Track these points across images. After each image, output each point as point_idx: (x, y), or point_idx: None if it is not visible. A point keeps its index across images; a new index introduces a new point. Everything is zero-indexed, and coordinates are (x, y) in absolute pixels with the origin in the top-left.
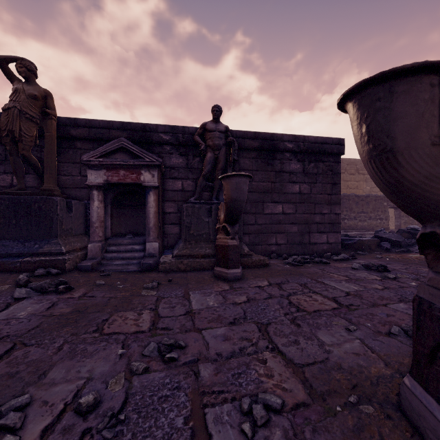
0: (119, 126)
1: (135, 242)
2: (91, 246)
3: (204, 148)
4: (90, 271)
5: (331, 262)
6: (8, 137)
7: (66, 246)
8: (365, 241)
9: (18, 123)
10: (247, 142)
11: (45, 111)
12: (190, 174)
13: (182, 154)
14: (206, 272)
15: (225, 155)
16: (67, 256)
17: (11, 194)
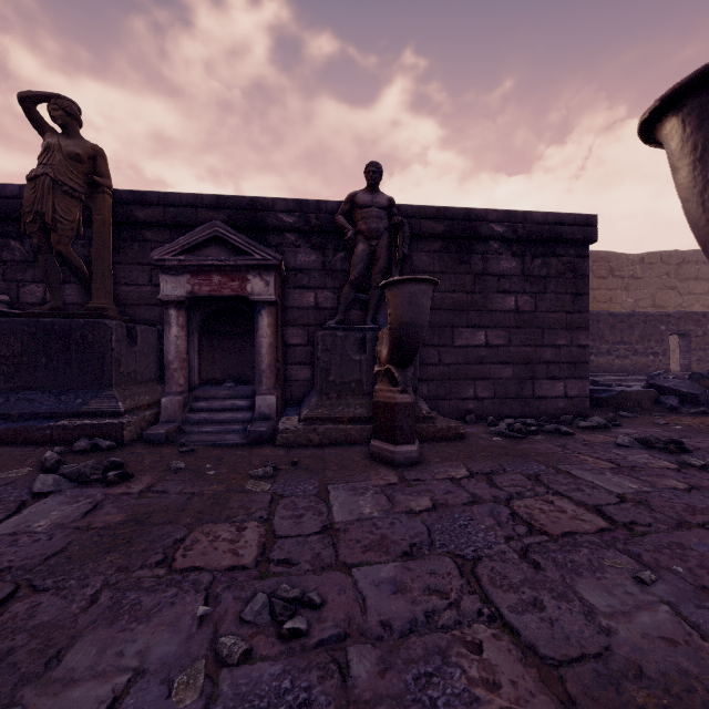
0: (212, 203)
1: (237, 394)
2: (165, 401)
3: (352, 236)
4: (163, 444)
5: (576, 431)
6: (36, 224)
7: (125, 401)
8: (632, 394)
9: (50, 200)
10: (426, 225)
11: (94, 179)
12: (329, 280)
13: (315, 247)
14: (356, 448)
15: (387, 247)
16: (127, 419)
17: (40, 316)
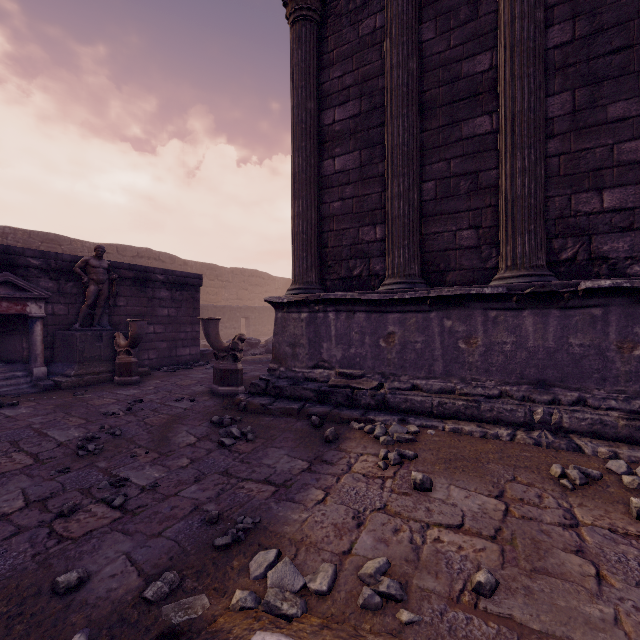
0: None
1: (12, 369)
2: None
3: (88, 281)
4: None
5: (194, 367)
6: None
7: None
8: None
9: None
10: (124, 273)
11: None
12: (62, 298)
13: (53, 278)
14: (107, 384)
15: (108, 288)
16: None
17: None
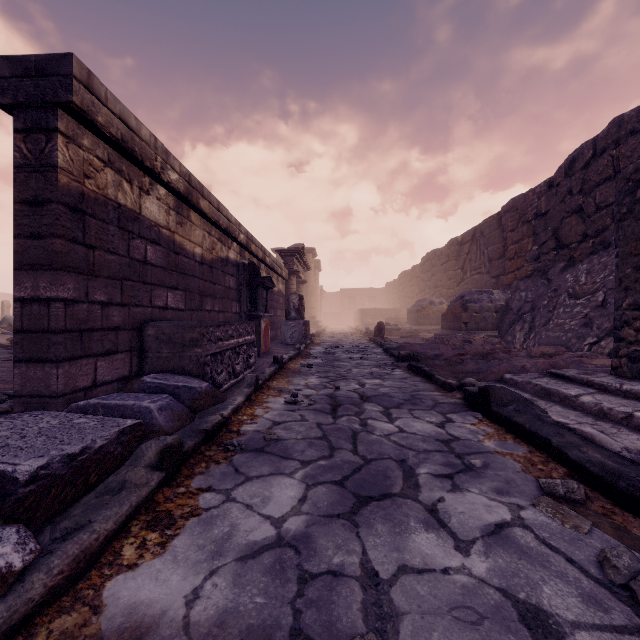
0: None
1: None
2: None
3: None
4: None
5: None
6: None
7: None
8: None
9: None
10: None
11: None
12: None
13: None
14: None
15: None
16: None
17: None
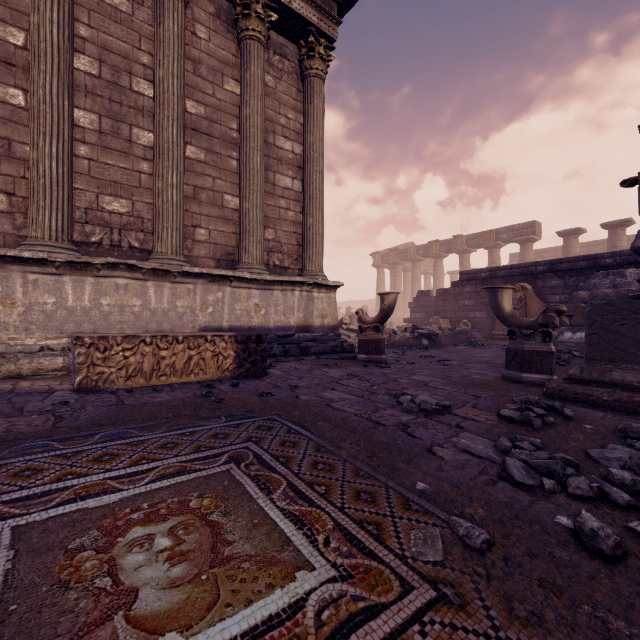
0: None
1: None
2: None
3: None
4: None
5: (514, 427)
6: None
7: None
8: None
9: None
10: None
11: None
12: None
13: None
14: None
15: None
16: None
17: None
